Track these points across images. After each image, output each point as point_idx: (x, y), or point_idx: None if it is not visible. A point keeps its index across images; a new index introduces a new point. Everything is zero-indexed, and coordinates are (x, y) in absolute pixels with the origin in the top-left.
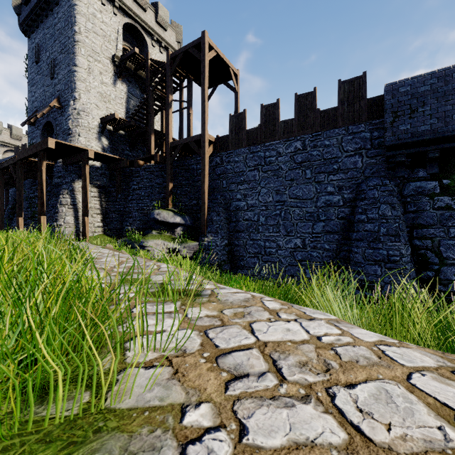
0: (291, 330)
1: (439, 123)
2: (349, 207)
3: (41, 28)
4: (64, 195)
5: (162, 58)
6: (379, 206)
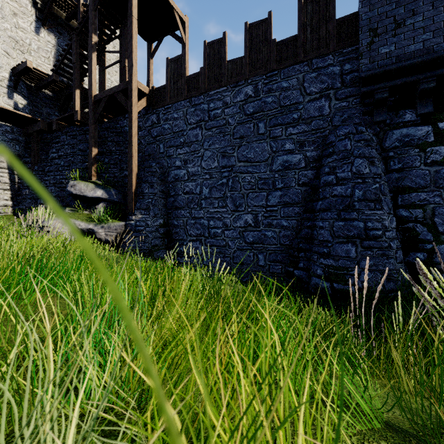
0: None
1: (435, 38)
2: (313, 169)
3: None
4: None
5: None
6: (353, 161)
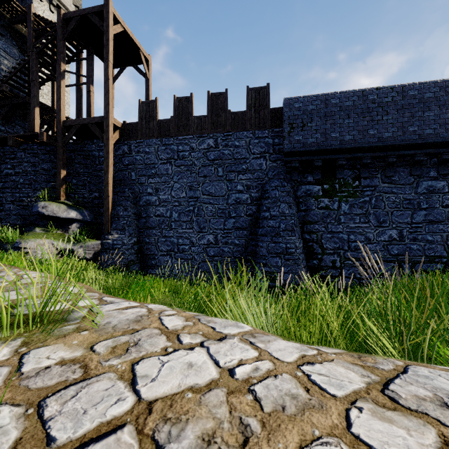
0: (195, 364)
1: (321, 138)
2: (256, 205)
3: None
4: None
5: (53, 19)
6: (280, 205)
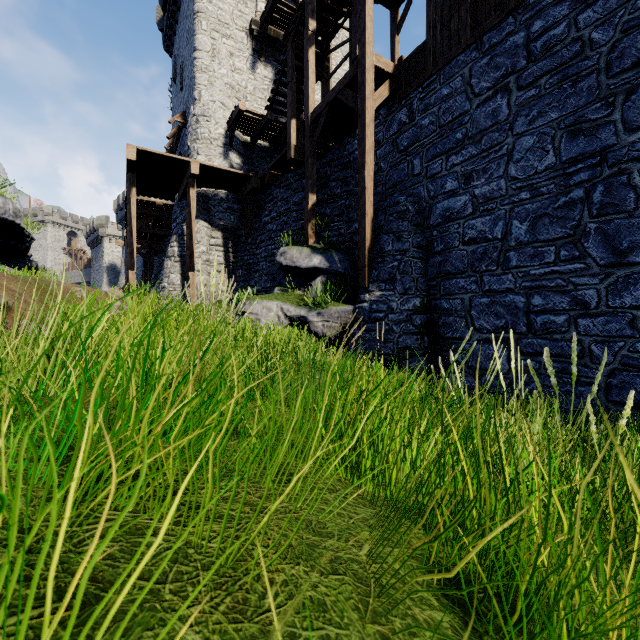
0: None
1: None
2: None
3: (177, 31)
4: (172, 243)
5: None
6: None
